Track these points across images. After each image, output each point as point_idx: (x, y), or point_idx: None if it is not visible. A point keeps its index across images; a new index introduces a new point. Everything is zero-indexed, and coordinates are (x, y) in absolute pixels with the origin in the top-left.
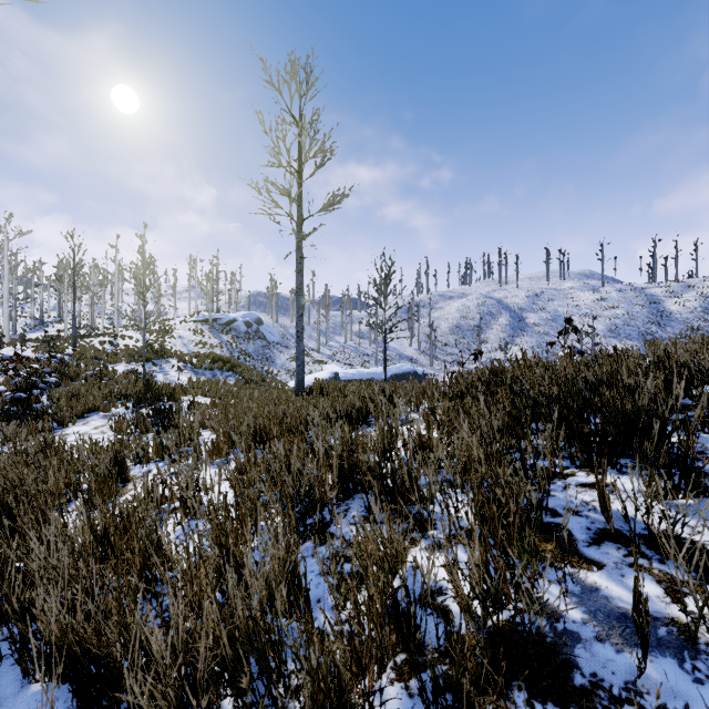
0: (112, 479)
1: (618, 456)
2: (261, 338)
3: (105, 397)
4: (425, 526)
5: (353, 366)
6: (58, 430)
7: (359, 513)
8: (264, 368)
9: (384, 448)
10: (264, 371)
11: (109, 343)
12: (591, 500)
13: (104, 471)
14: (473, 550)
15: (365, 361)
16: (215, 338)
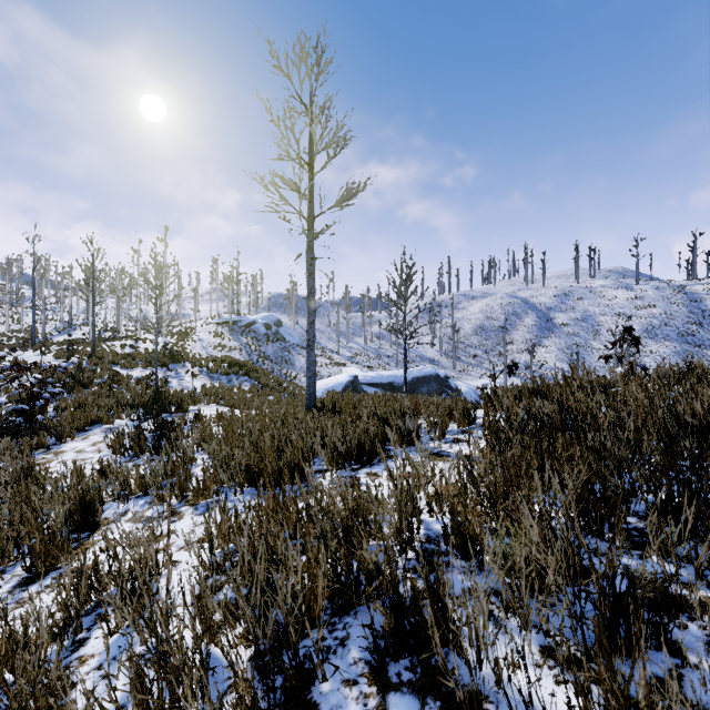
0: (74, 527)
1: None
2: (281, 340)
3: (112, 407)
4: None
5: (373, 368)
6: (55, 446)
7: (361, 653)
8: (282, 371)
9: (402, 524)
10: (282, 374)
11: (129, 347)
12: None
13: (53, 527)
14: None
15: (385, 363)
16: (234, 340)
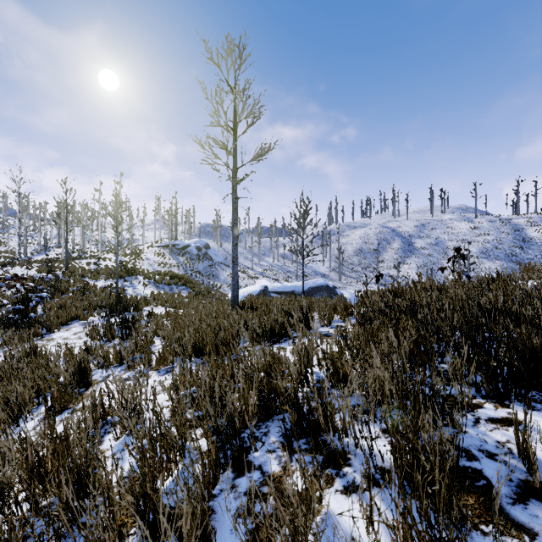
0: (75, 384)
1: (527, 391)
2: (209, 259)
3: (85, 307)
4: (340, 461)
5: (279, 280)
6: (46, 335)
7: (277, 438)
8: (210, 282)
9: (301, 370)
10: (210, 285)
11: (93, 264)
12: (505, 440)
13: (65, 381)
14: (397, 529)
15: (288, 277)
16: (173, 259)
